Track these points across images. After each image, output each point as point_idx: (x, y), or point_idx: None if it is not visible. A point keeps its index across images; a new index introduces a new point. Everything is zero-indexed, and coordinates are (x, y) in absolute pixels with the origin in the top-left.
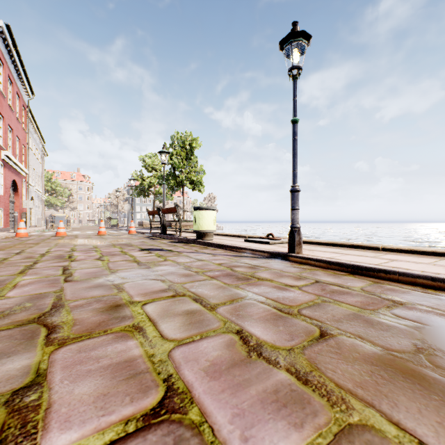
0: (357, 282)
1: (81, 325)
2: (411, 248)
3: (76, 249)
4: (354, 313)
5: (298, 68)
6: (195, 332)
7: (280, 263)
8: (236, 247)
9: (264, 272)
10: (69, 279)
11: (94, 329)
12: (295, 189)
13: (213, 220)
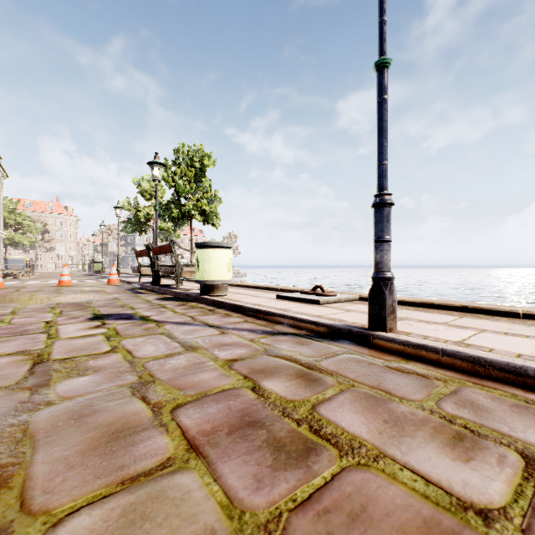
0: None
1: None
2: None
3: None
4: None
5: None
6: None
7: (359, 354)
8: (265, 312)
9: (340, 398)
10: None
11: None
12: (384, 200)
13: (226, 263)
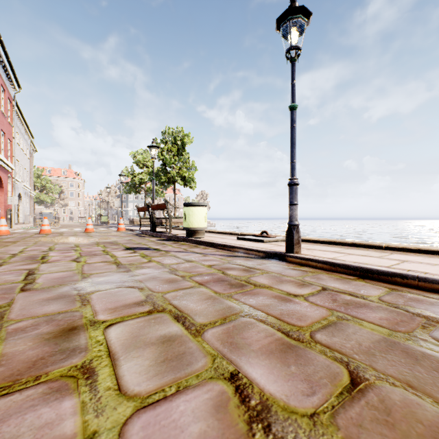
0: (371, 289)
1: (6, 365)
2: (419, 247)
3: (55, 248)
4: (386, 339)
5: (297, 48)
6: (170, 377)
7: (277, 264)
8: (229, 246)
9: (261, 276)
10: (28, 288)
11: (23, 374)
12: (293, 182)
13: (204, 216)
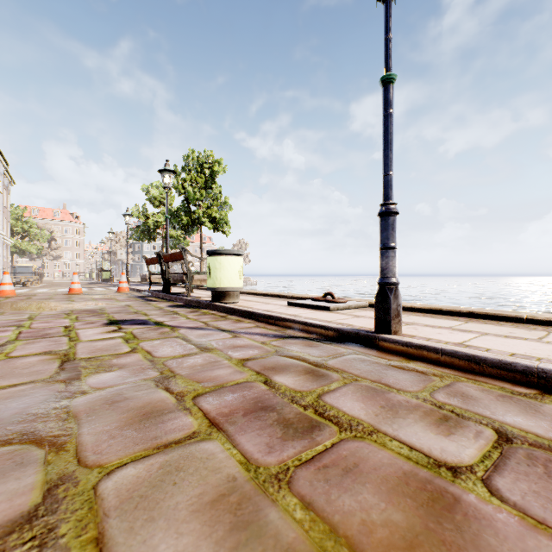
0: None
1: None
2: None
3: None
4: None
5: None
6: None
7: (364, 355)
8: (276, 318)
9: (344, 389)
10: None
11: None
12: (389, 209)
13: (238, 271)
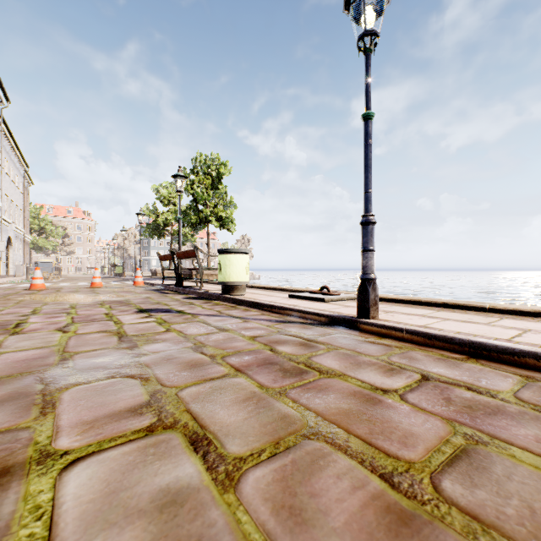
0: (496, 378)
1: None
2: (537, 309)
3: (41, 310)
4: None
5: (374, 34)
6: None
7: (347, 334)
8: (278, 307)
9: (327, 354)
10: None
11: None
12: (368, 220)
13: (245, 267)
